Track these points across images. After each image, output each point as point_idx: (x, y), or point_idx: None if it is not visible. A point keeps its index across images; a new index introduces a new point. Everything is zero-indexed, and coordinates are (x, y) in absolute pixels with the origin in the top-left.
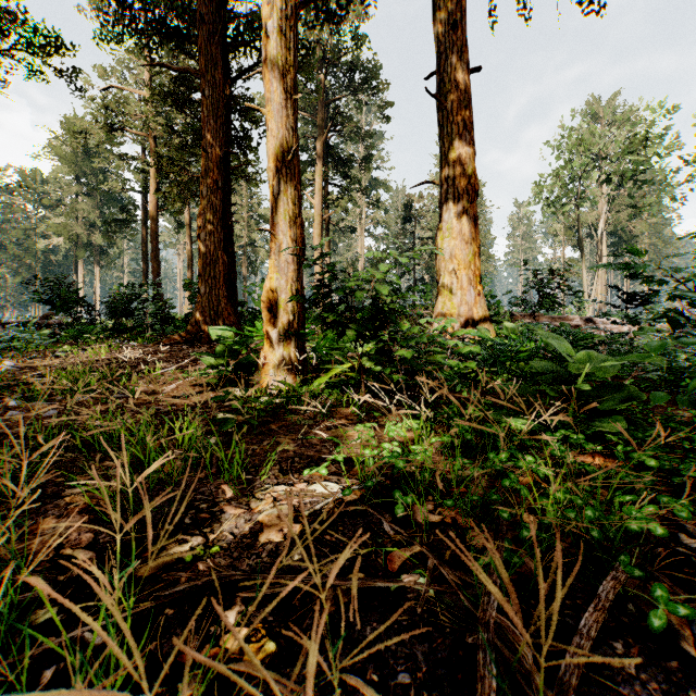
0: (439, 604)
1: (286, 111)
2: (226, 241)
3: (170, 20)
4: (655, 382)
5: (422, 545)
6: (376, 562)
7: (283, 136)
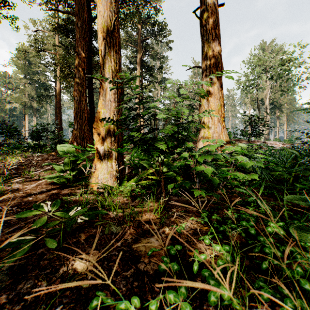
0: None
1: None
2: (90, 102)
3: None
4: None
5: None
6: None
7: (107, 15)
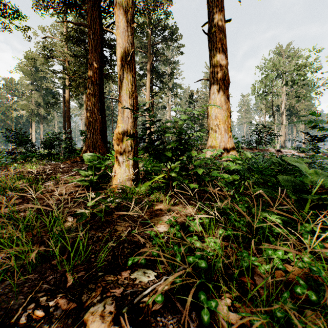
0: None
1: (127, 32)
2: (101, 111)
3: None
4: None
5: None
6: None
7: (125, 46)
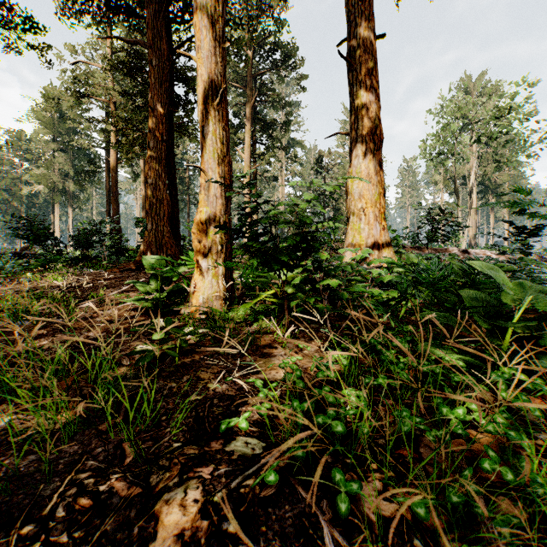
0: None
1: (215, 57)
2: (170, 186)
3: (123, 0)
4: None
5: None
6: None
7: (211, 80)
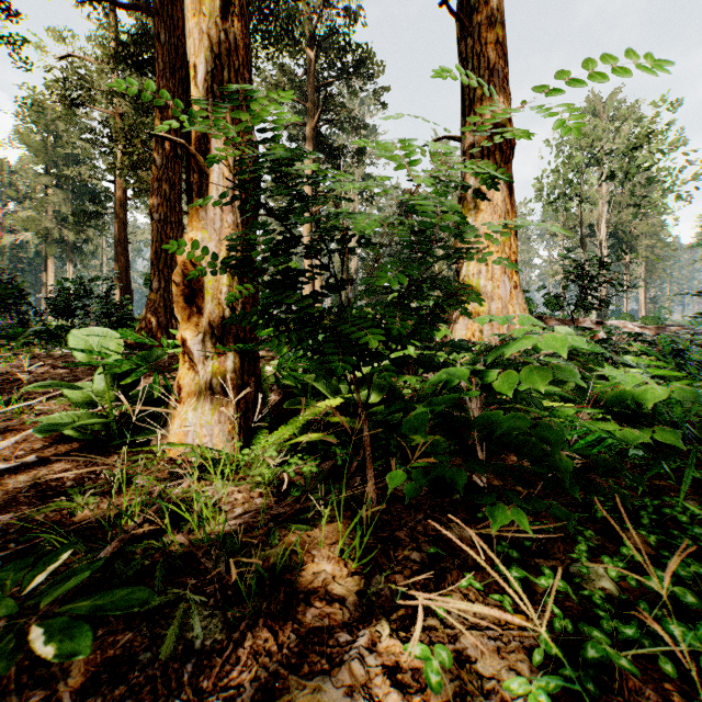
0: None
1: None
2: None
3: None
4: None
5: None
6: None
7: None
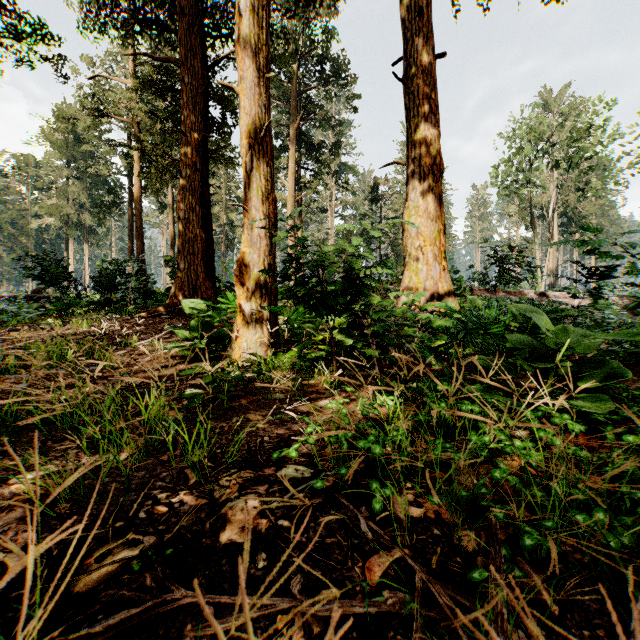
0: (431, 634)
1: (259, 89)
2: (205, 220)
3: (151, 11)
4: (618, 354)
5: (404, 548)
6: (353, 572)
7: (255, 113)
